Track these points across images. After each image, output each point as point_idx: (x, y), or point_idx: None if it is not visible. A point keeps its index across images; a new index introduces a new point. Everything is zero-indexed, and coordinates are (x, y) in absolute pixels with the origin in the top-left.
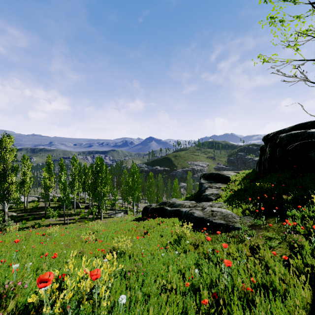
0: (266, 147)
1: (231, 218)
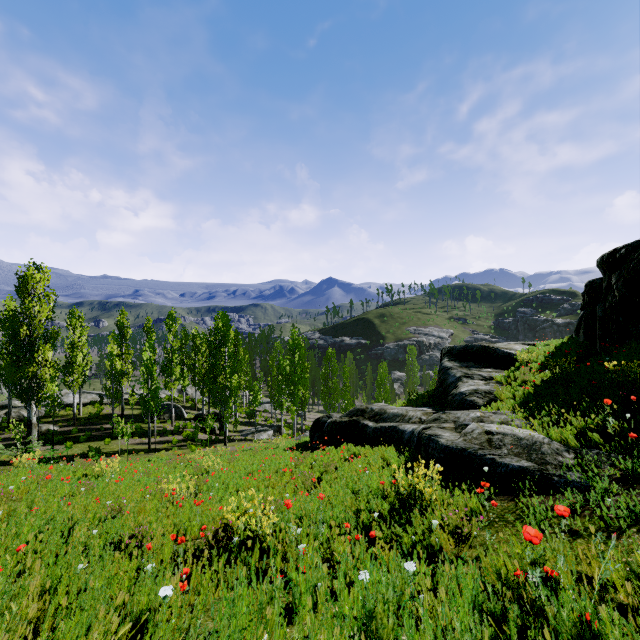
0: (607, 281)
1: (550, 455)
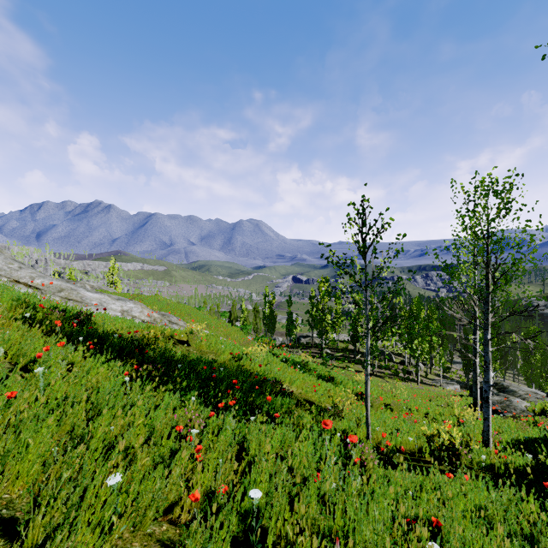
0: None
1: (510, 408)
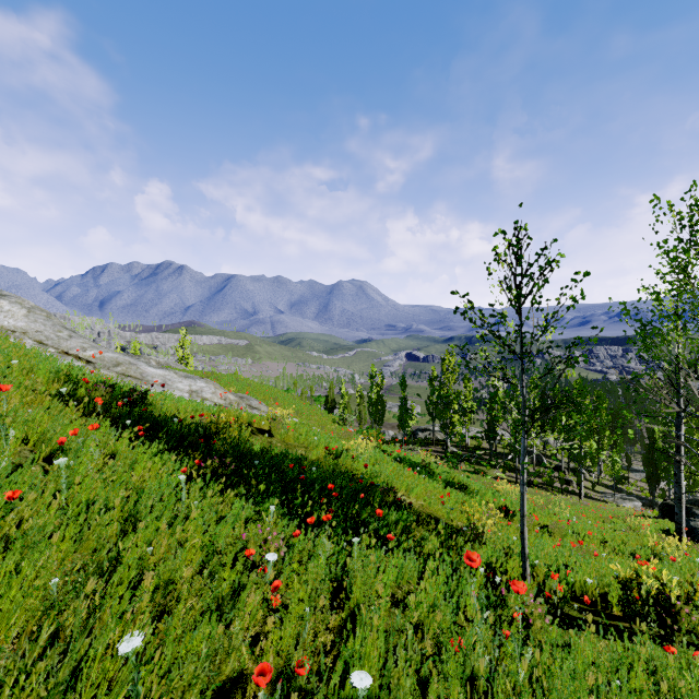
0: None
1: None
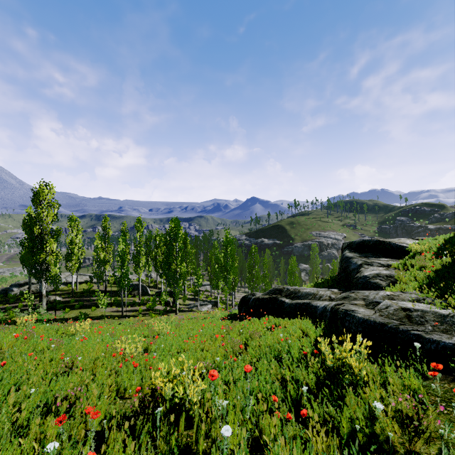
0: None
1: None
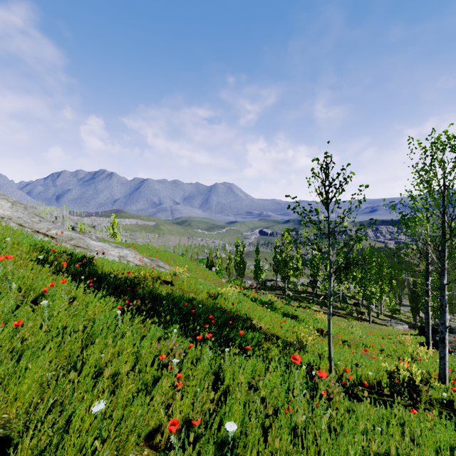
0: None
1: None
